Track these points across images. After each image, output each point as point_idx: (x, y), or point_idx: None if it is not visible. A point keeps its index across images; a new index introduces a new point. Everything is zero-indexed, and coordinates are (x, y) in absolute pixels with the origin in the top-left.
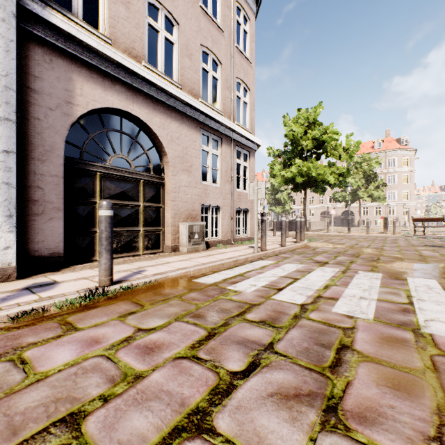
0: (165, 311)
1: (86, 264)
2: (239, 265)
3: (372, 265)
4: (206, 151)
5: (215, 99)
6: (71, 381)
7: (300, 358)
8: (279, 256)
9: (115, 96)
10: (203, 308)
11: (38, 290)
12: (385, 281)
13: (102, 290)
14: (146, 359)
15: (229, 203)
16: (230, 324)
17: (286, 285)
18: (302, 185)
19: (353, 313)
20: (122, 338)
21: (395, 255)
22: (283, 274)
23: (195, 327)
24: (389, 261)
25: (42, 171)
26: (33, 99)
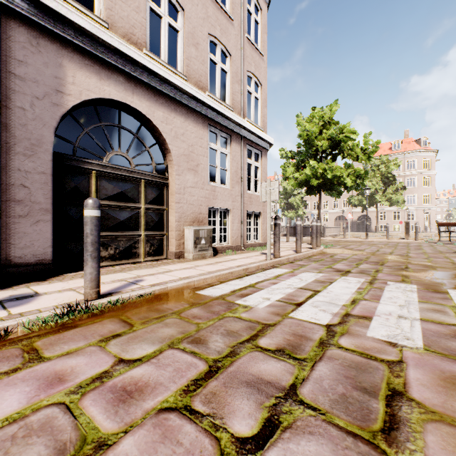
0: (157, 334)
1: (79, 272)
2: (250, 274)
3: (402, 275)
4: (214, 149)
5: (224, 97)
6: (2, 452)
7: (337, 413)
8: (294, 264)
9: (112, 86)
10: (205, 329)
11: (11, 304)
12: (423, 294)
13: (85, 306)
14: (119, 412)
15: (239, 206)
16: (238, 353)
17: (306, 299)
18: (316, 188)
19: (395, 339)
20: (95, 375)
21: (425, 263)
22: (300, 285)
23: (193, 357)
24: (420, 269)
25: (28, 167)
26: (16, 86)
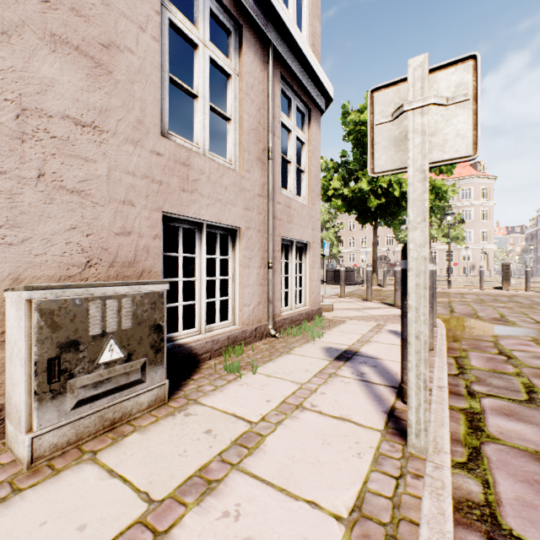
0: None
1: None
2: None
3: None
4: (189, 37)
5: None
6: None
7: None
8: (520, 455)
9: None
10: None
11: None
12: None
13: None
14: None
15: (264, 223)
16: None
17: None
18: (373, 213)
19: None
20: None
21: None
22: None
23: None
24: None
25: None
26: None
